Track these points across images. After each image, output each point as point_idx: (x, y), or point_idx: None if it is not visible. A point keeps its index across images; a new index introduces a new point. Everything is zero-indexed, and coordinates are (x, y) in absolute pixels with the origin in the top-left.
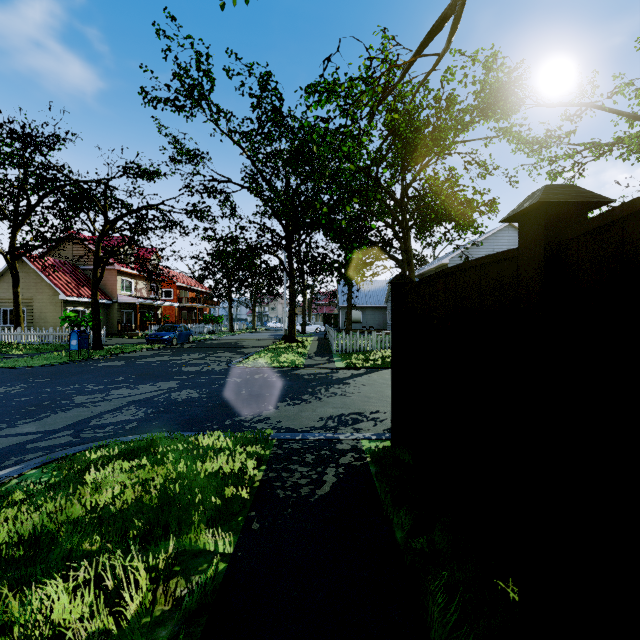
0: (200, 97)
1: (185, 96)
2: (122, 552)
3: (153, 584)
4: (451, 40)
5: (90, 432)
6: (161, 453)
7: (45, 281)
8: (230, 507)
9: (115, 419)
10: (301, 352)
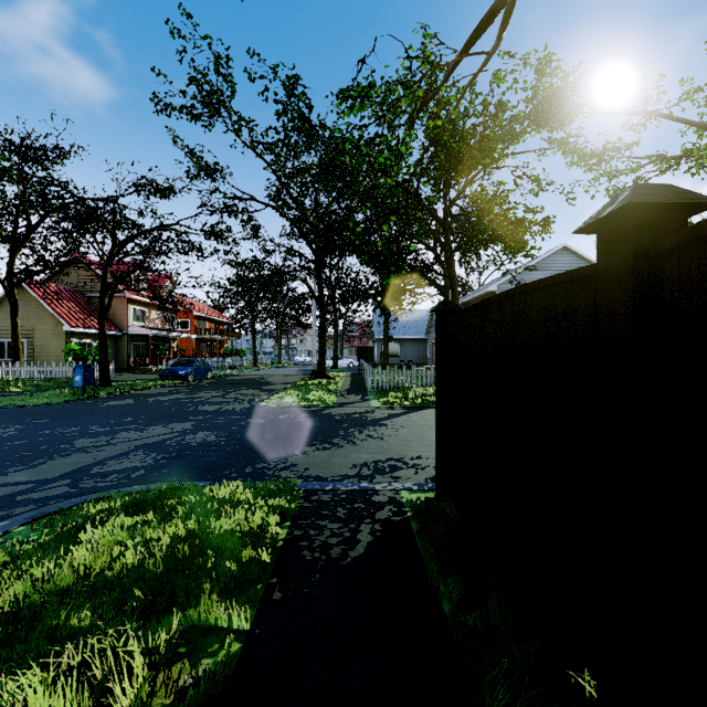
0: (219, 104)
1: (202, 103)
2: (117, 630)
3: (152, 672)
4: (502, 36)
5: (90, 481)
6: (170, 507)
7: (47, 310)
8: (248, 573)
9: (120, 466)
10: (332, 389)
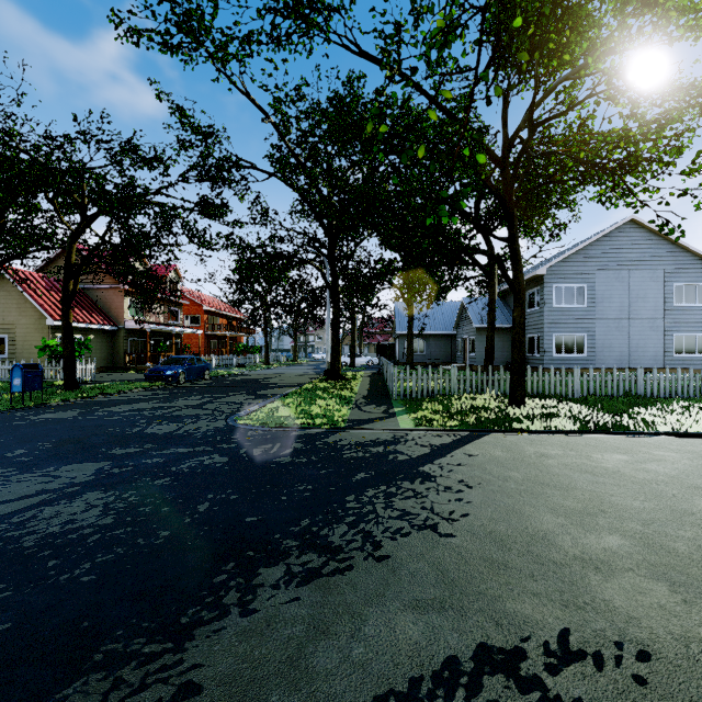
0: (200, 28)
1: (178, 26)
2: None
3: None
4: None
5: None
6: None
7: (29, 302)
8: None
9: None
10: (345, 396)
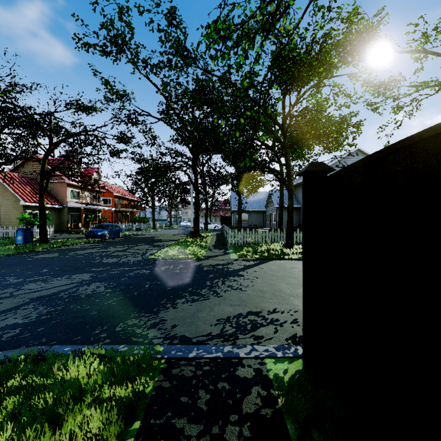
0: (123, 44)
1: (111, 42)
2: None
3: None
4: None
5: None
6: (0, 398)
7: (9, 191)
8: None
9: (1, 323)
10: (203, 245)
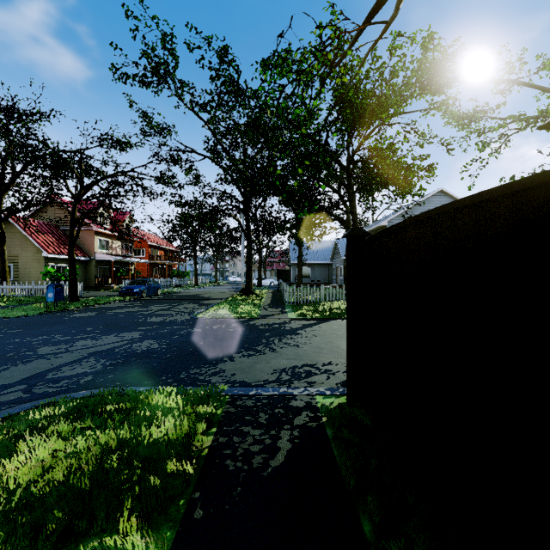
0: (166, 74)
1: (152, 73)
2: None
3: None
4: (399, 7)
5: (43, 387)
6: (107, 414)
7: (29, 240)
8: (170, 488)
9: (72, 372)
10: (257, 304)
